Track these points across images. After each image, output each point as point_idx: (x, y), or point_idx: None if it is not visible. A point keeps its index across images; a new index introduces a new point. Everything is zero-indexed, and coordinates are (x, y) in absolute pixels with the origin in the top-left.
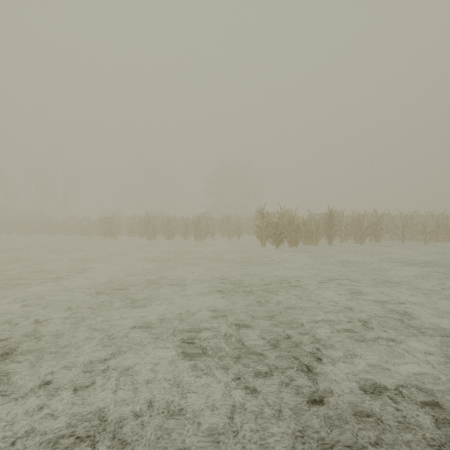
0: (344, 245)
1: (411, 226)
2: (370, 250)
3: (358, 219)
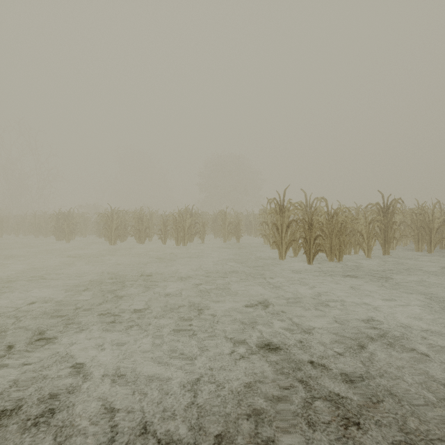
0: (403, 253)
1: None
2: None
3: (425, 214)
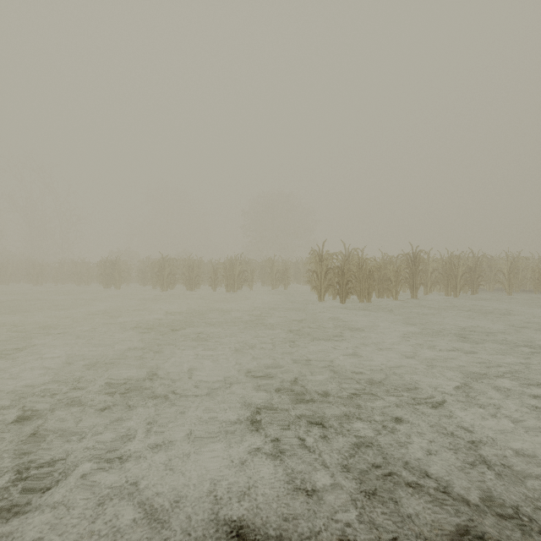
0: (432, 298)
1: (517, 271)
2: (476, 307)
3: (452, 263)
